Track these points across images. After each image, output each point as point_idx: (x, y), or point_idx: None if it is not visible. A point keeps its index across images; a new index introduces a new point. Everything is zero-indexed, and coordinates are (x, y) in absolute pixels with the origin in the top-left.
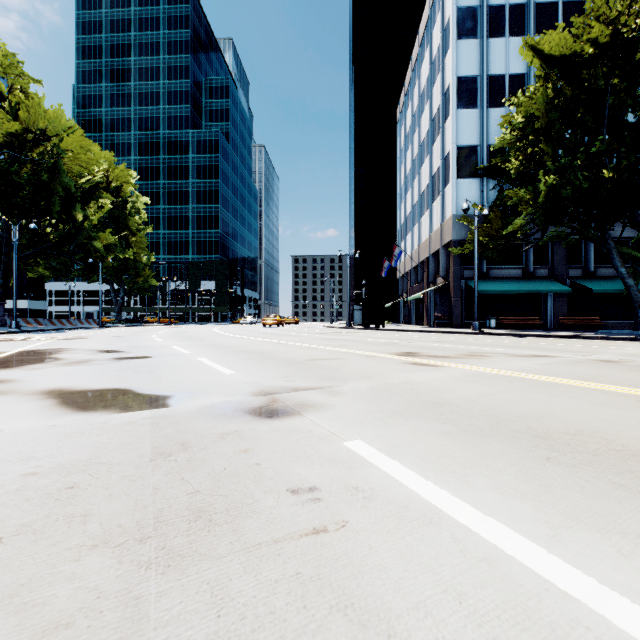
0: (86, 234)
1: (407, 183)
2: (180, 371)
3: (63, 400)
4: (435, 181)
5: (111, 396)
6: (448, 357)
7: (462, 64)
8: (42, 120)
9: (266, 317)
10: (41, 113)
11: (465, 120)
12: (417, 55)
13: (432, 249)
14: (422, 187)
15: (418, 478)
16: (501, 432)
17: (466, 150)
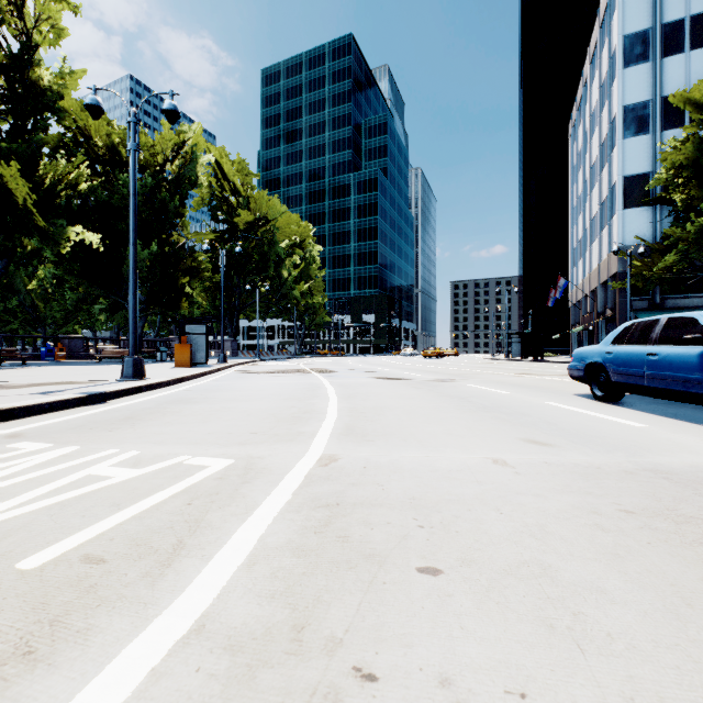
0: (288, 286)
1: (579, 204)
2: (401, 375)
3: (377, 378)
4: (604, 209)
5: (390, 378)
6: (545, 375)
7: (630, 92)
8: (264, 208)
9: (426, 349)
10: (264, 203)
11: (633, 148)
12: (588, 71)
13: (601, 279)
14: (592, 212)
15: (477, 386)
16: (510, 385)
17: (635, 179)
